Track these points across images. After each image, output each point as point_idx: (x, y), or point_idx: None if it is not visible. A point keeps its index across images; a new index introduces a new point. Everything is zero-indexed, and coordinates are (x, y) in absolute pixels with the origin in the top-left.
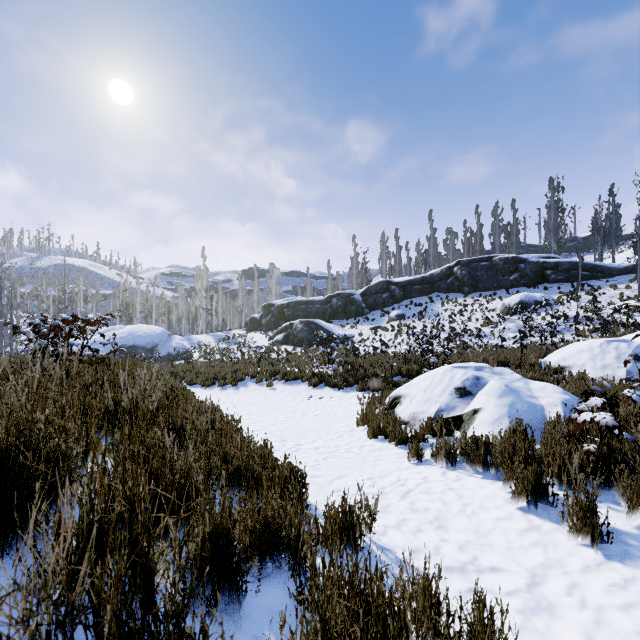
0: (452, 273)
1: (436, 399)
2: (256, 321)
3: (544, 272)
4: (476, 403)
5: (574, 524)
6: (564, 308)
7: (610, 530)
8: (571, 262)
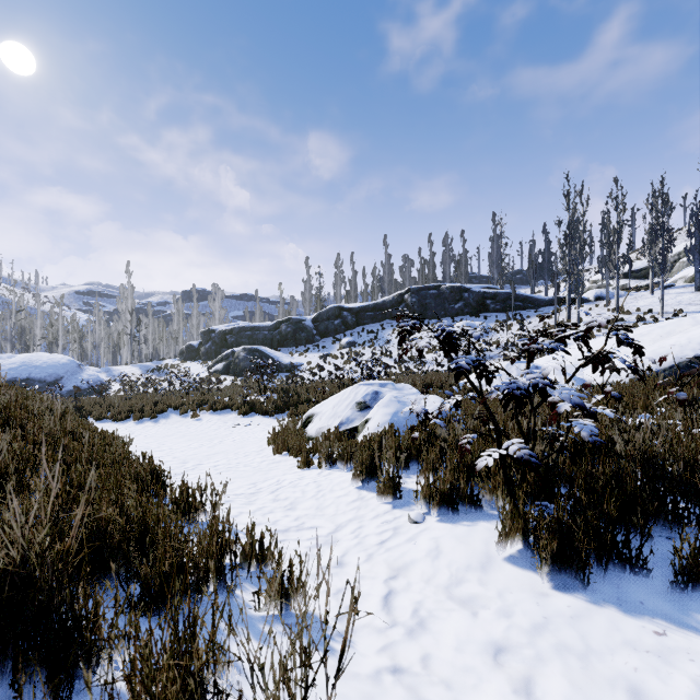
0: (403, 300)
1: (340, 414)
2: (194, 349)
3: (485, 302)
4: (368, 414)
5: (380, 488)
6: (498, 336)
7: (408, 491)
8: (507, 293)
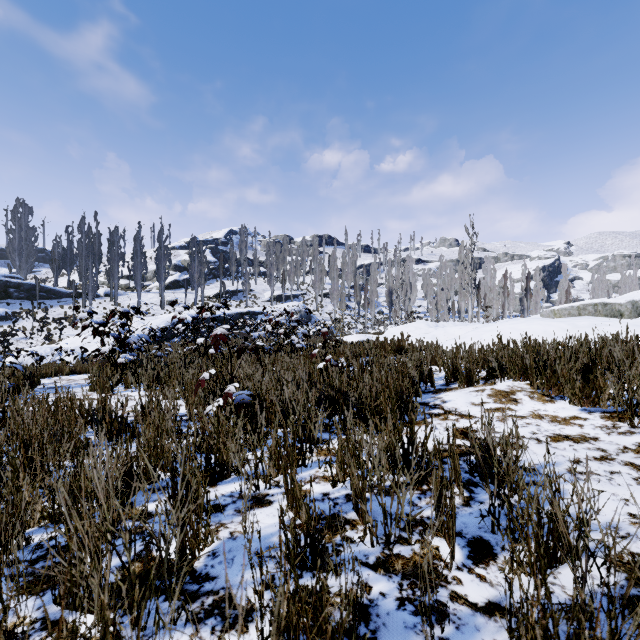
0: None
1: None
2: None
3: (8, 290)
4: None
5: None
6: (24, 322)
7: None
8: (32, 284)
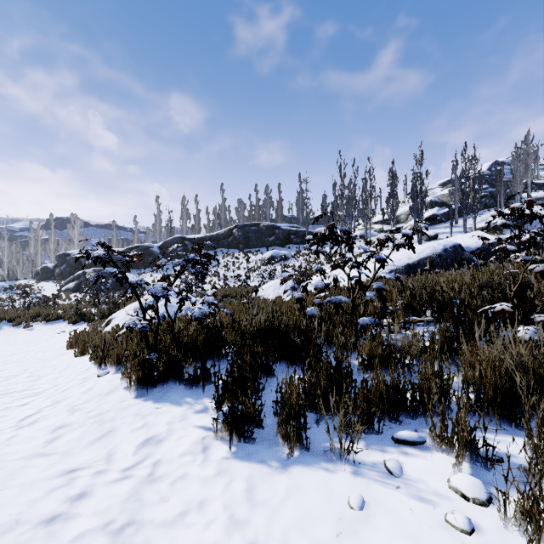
0: (232, 233)
1: (128, 316)
2: (49, 270)
3: (290, 236)
4: None
5: (97, 360)
6: (296, 261)
7: None
8: (305, 231)
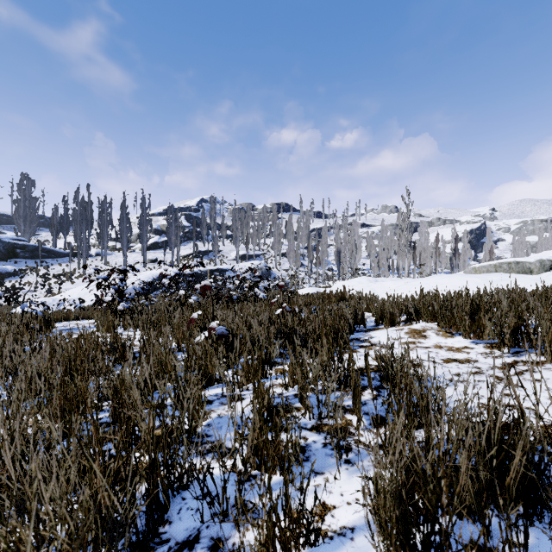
0: None
1: None
2: None
3: (15, 250)
4: None
5: None
6: (29, 277)
7: None
8: (35, 246)
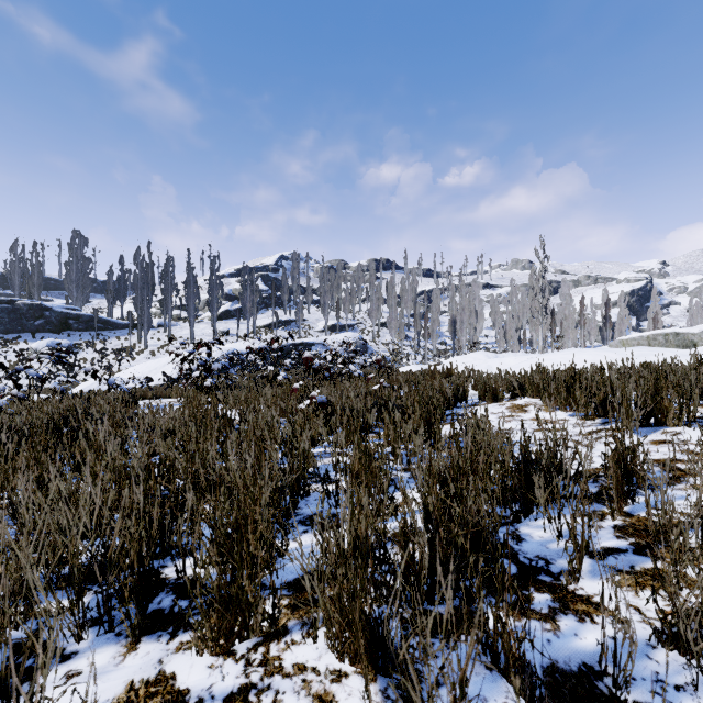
0: None
1: None
2: None
3: (68, 321)
4: None
5: None
6: (85, 353)
7: None
8: (90, 316)
